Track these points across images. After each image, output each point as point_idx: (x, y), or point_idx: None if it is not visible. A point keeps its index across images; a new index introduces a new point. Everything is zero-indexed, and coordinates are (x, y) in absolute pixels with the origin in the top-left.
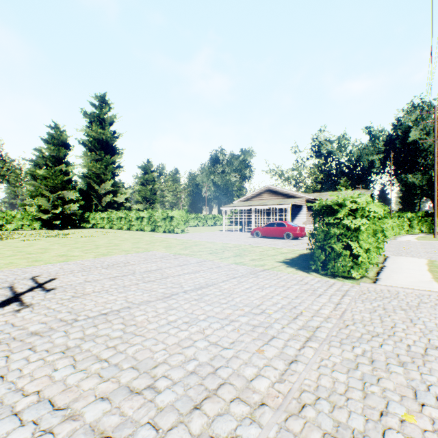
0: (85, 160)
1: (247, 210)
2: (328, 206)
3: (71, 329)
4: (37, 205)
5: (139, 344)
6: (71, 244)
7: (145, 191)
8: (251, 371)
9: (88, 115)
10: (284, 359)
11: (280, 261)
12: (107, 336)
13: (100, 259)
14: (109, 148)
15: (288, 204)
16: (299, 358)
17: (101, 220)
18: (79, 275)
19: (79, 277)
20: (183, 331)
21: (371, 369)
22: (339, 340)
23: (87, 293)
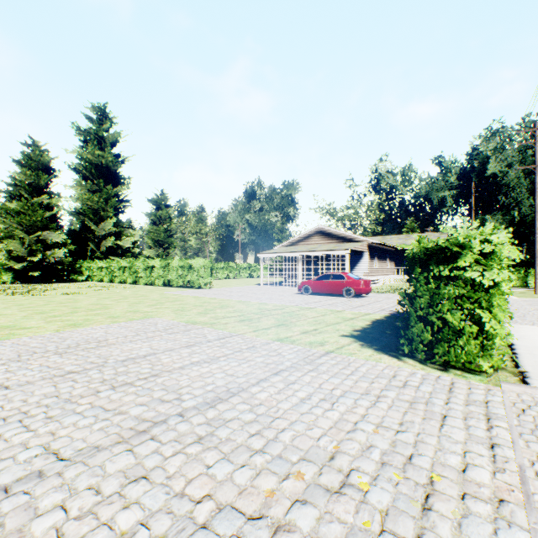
0: (78, 191)
1: (292, 258)
2: (437, 248)
3: None
4: (7, 250)
5: None
6: (37, 306)
7: (157, 233)
8: None
9: (82, 131)
10: None
11: (348, 335)
12: None
13: (62, 334)
14: (110, 175)
15: (346, 249)
16: None
17: (98, 270)
18: (0, 371)
19: None
20: None
21: None
22: None
23: None
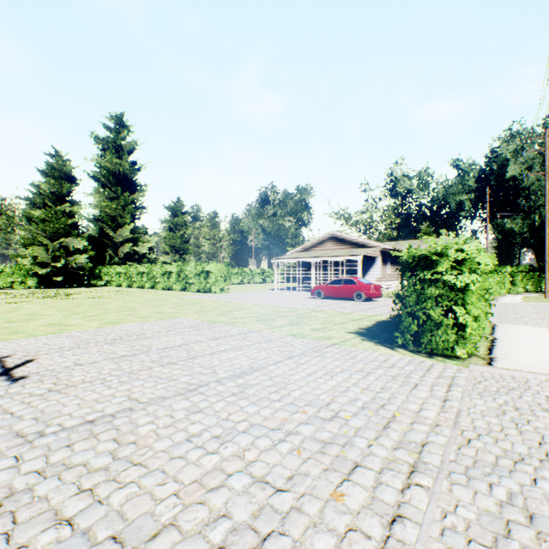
0: (96, 198)
1: (305, 263)
2: (422, 256)
3: (28, 453)
4: (32, 256)
5: (135, 483)
6: (71, 308)
7: (174, 239)
8: (325, 545)
9: (101, 140)
10: (380, 514)
11: (353, 332)
12: (83, 466)
13: (105, 330)
14: (127, 183)
15: (358, 255)
16: (405, 510)
17: (117, 275)
18: (69, 354)
19: (68, 357)
20: (210, 455)
21: (536, 536)
22: (464, 470)
23: (72, 385)
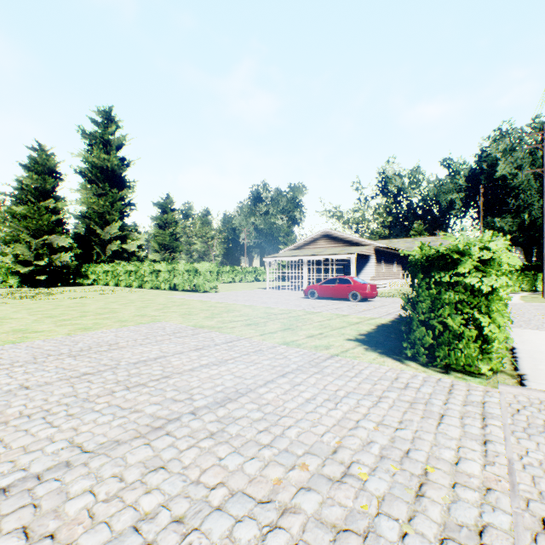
0: (83, 195)
1: (298, 261)
2: (438, 255)
3: None
4: (14, 254)
5: None
6: (46, 310)
7: (163, 237)
8: None
9: (88, 135)
10: None
11: (353, 339)
12: None
13: (74, 338)
14: (116, 179)
15: (352, 253)
16: None
17: (104, 274)
18: (19, 372)
19: (16, 377)
20: None
21: None
22: None
23: (2, 422)
